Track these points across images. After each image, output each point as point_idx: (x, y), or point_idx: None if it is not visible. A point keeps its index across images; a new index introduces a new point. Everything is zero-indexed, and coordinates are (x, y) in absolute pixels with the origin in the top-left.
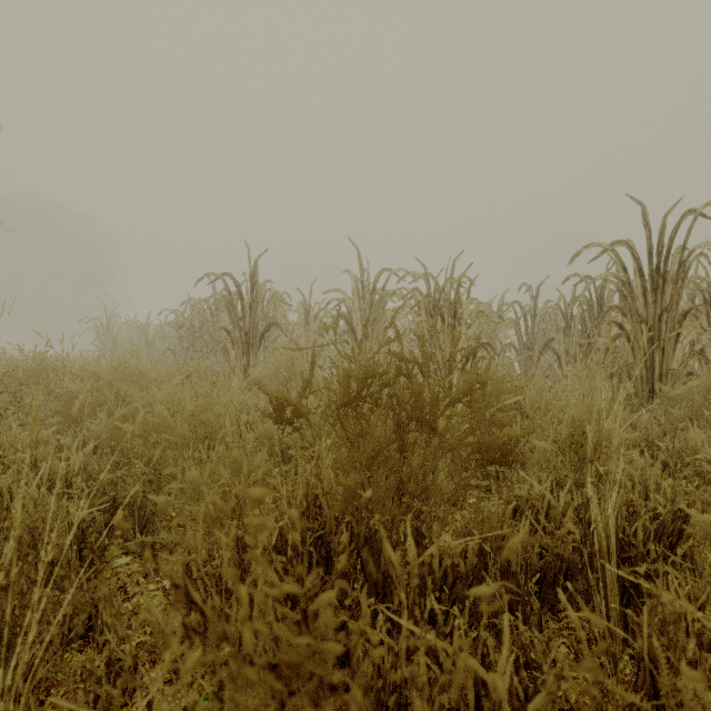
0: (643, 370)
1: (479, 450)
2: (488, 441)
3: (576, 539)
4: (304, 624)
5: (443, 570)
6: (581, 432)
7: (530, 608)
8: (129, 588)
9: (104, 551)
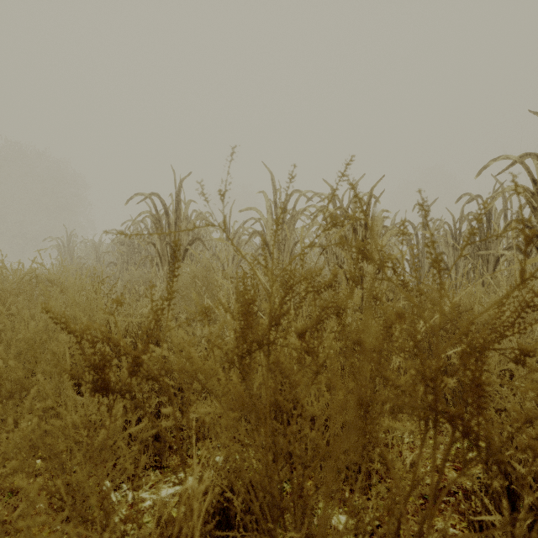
0: None
1: None
2: None
3: None
4: None
5: None
6: None
7: None
8: None
9: None
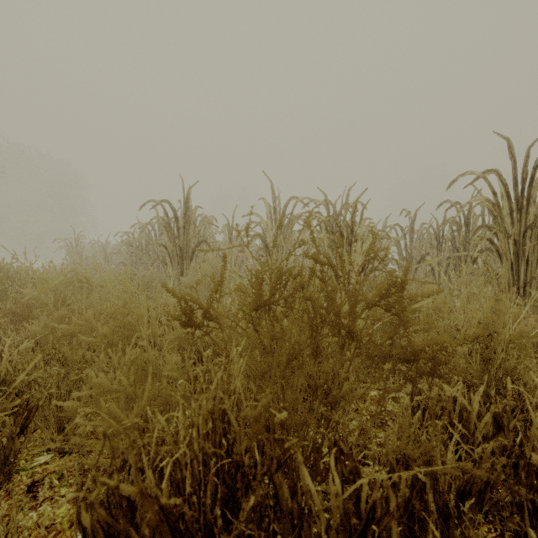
0: (510, 278)
1: (406, 360)
2: (417, 350)
3: (495, 447)
4: None
5: (371, 504)
6: (486, 334)
7: (460, 533)
8: (40, 492)
9: (17, 454)
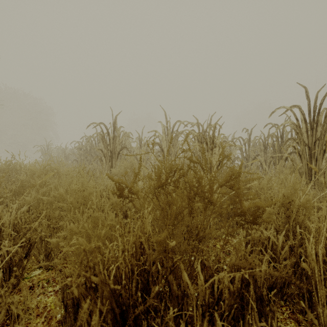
0: (306, 169)
1: (239, 215)
2: (245, 209)
3: (290, 264)
4: (133, 325)
5: (220, 291)
6: (288, 202)
7: (269, 309)
8: (37, 290)
9: (24, 269)
